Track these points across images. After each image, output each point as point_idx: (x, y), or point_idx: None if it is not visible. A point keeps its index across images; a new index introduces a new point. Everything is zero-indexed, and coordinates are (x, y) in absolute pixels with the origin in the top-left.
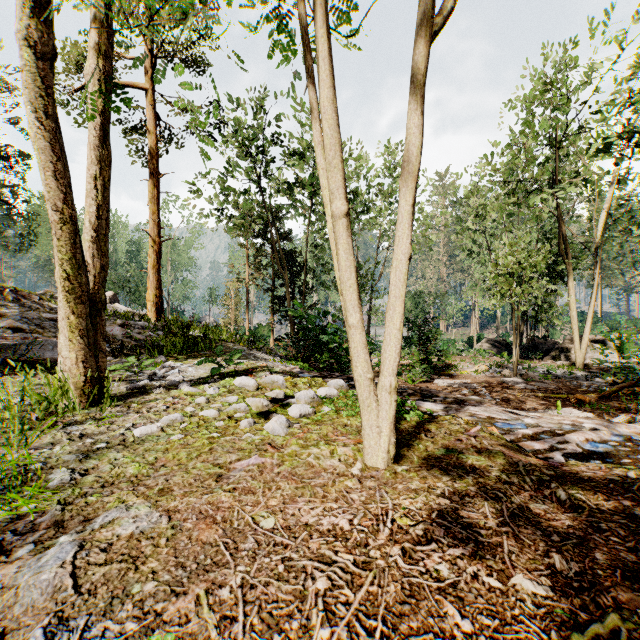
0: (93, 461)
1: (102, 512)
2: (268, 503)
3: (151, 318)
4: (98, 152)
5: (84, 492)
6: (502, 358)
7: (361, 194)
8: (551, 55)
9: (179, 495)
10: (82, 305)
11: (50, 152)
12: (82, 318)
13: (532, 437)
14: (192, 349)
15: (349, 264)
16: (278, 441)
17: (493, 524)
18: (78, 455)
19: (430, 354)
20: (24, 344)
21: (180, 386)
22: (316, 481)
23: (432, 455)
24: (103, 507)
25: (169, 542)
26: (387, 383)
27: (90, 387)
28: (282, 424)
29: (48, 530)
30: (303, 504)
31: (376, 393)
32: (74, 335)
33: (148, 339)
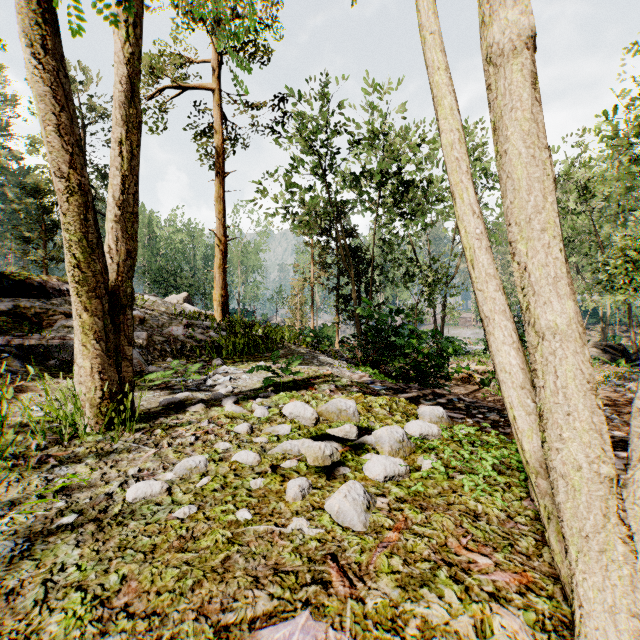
0: (27, 566)
1: None
2: None
3: (217, 318)
4: (124, 111)
5: None
6: (618, 367)
7: (435, 179)
8: None
9: None
10: (97, 300)
11: (51, 100)
12: (98, 316)
13: None
14: (252, 351)
15: (538, 172)
16: (351, 551)
17: None
18: (19, 543)
19: None
20: None
21: (223, 402)
22: None
23: None
24: None
25: None
26: None
27: (108, 404)
28: (357, 503)
29: None
30: None
31: (624, 517)
32: (88, 338)
33: (208, 340)
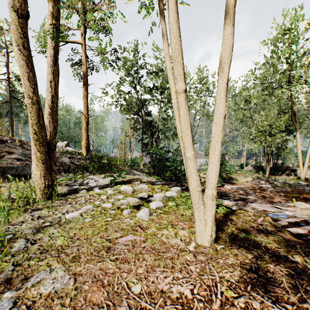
0: (40, 234)
1: (36, 273)
2: (137, 271)
3: (84, 154)
4: (52, 68)
5: (29, 256)
6: (259, 174)
7: None
8: (287, 15)
9: (83, 262)
10: (43, 147)
11: (26, 67)
12: (43, 154)
13: (294, 224)
14: (102, 169)
15: (186, 121)
16: (144, 224)
17: (294, 299)
18: (33, 230)
19: (222, 172)
20: (21, 166)
21: (94, 189)
22: (167, 254)
23: (237, 237)
24: (37, 269)
25: (71, 301)
26: (210, 193)
27: (47, 190)
28: (146, 213)
29: (1, 286)
30: (159, 273)
31: (203, 199)
32: (39, 163)
33: (81, 164)
